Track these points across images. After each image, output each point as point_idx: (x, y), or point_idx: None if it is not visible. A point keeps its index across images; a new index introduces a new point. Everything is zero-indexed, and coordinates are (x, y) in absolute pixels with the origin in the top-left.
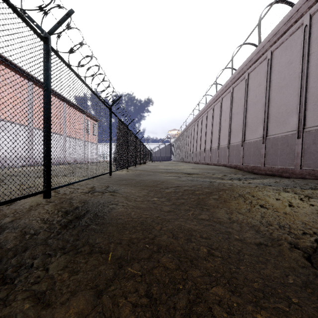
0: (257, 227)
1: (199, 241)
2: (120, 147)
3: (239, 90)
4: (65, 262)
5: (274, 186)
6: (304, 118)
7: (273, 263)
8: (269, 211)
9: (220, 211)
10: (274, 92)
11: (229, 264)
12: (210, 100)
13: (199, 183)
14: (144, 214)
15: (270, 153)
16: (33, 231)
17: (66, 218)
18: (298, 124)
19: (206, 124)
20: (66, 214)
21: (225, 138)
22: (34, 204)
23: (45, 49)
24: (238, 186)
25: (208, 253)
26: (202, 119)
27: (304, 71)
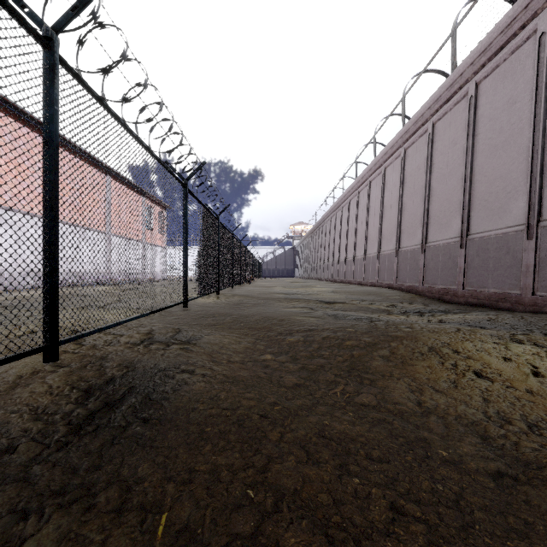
0: (480, 427)
1: (366, 469)
2: (204, 255)
3: (417, 152)
4: (56, 538)
5: (491, 328)
6: (540, 202)
7: (543, 533)
8: (496, 388)
9: (397, 386)
10: (481, 155)
11: (447, 545)
12: (364, 172)
13: (351, 322)
14: (245, 398)
15: (474, 265)
16: (5, 443)
17: (84, 408)
18: (528, 213)
19: (357, 214)
20: (86, 397)
21: (391, 239)
22: (26, 372)
23: (46, 62)
24: (424, 330)
25: (392, 507)
26: (350, 206)
27: (539, 116)
